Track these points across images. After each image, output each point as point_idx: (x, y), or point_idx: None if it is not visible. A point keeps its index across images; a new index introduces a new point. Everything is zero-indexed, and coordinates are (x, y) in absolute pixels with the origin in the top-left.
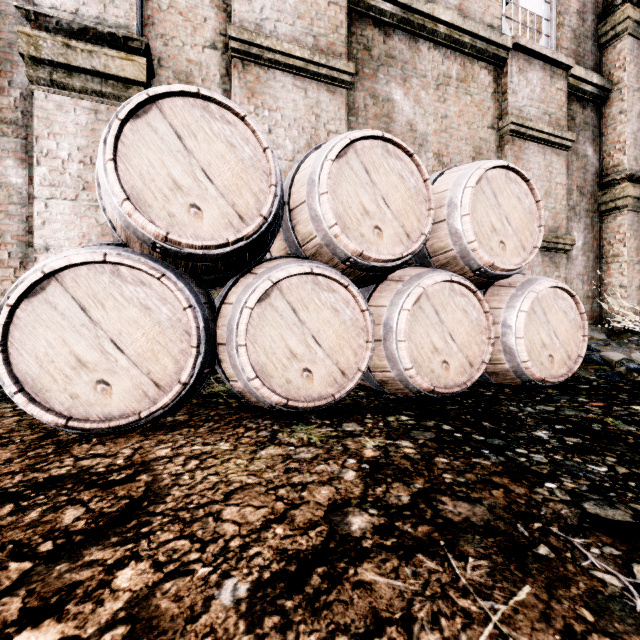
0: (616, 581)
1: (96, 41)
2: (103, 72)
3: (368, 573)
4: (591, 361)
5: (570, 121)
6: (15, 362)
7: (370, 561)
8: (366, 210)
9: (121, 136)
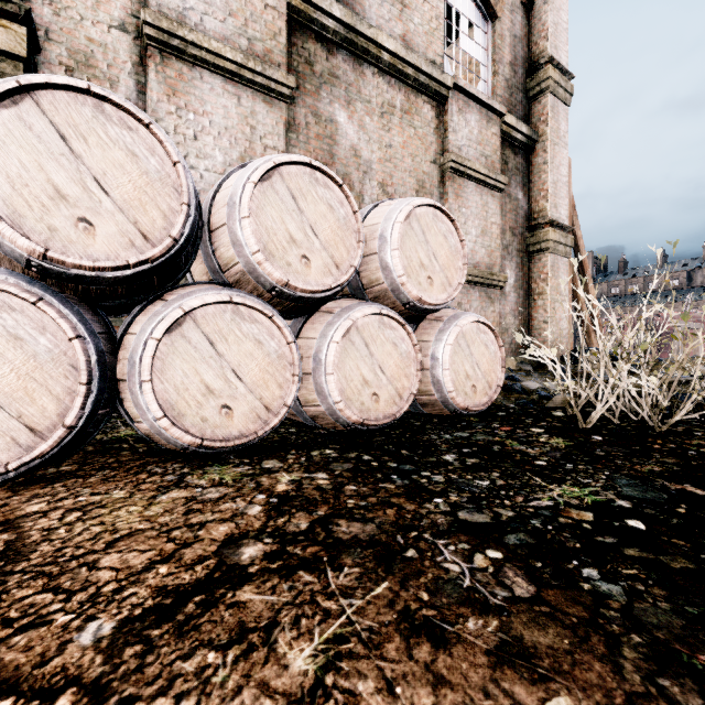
0: (457, 568)
1: None
2: None
3: (246, 594)
4: (513, 390)
5: (504, 165)
6: None
7: (251, 584)
8: (293, 238)
9: None
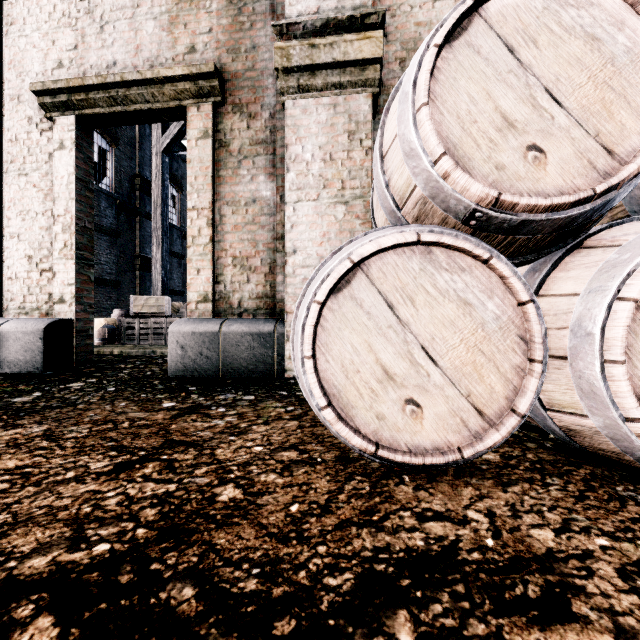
0: None
1: (335, 32)
2: (342, 61)
3: None
4: None
5: None
6: (321, 369)
7: None
8: None
9: (433, 71)
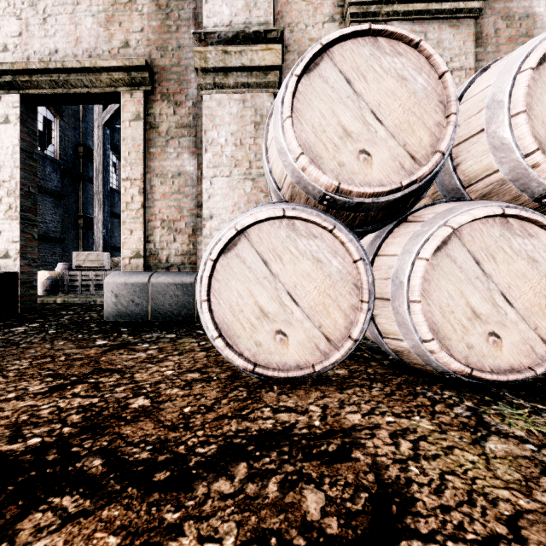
0: None
1: (244, 42)
2: (249, 66)
3: None
4: None
5: None
6: (215, 310)
7: None
8: None
9: (296, 93)
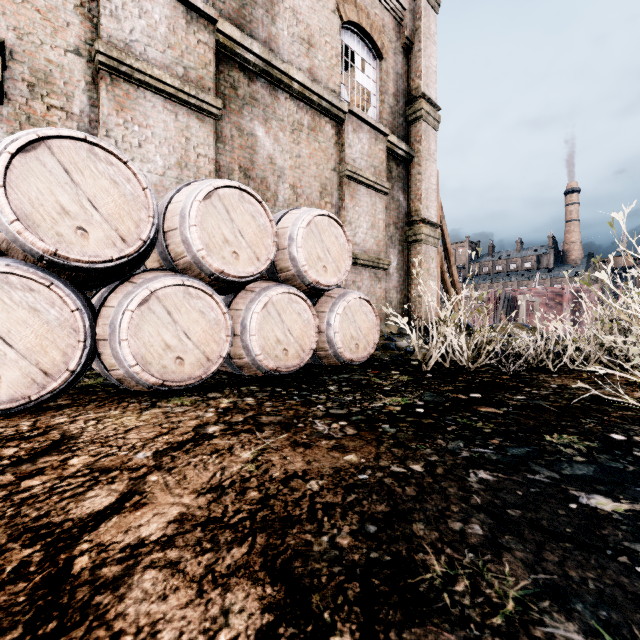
0: (323, 428)
1: None
2: None
3: (215, 441)
4: (389, 348)
5: (389, 174)
6: None
7: (217, 438)
8: (227, 239)
9: (10, 166)
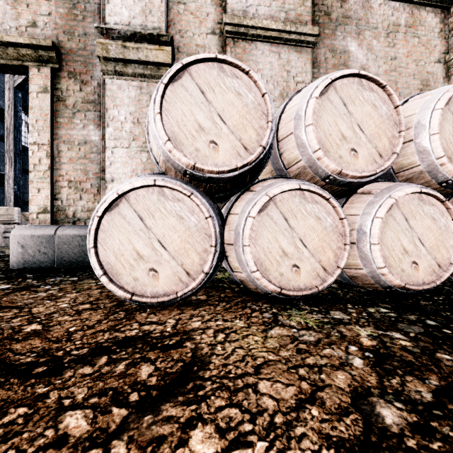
0: None
1: (140, 41)
2: (145, 60)
3: None
4: None
5: None
6: (101, 254)
7: None
8: (344, 136)
9: (164, 96)
